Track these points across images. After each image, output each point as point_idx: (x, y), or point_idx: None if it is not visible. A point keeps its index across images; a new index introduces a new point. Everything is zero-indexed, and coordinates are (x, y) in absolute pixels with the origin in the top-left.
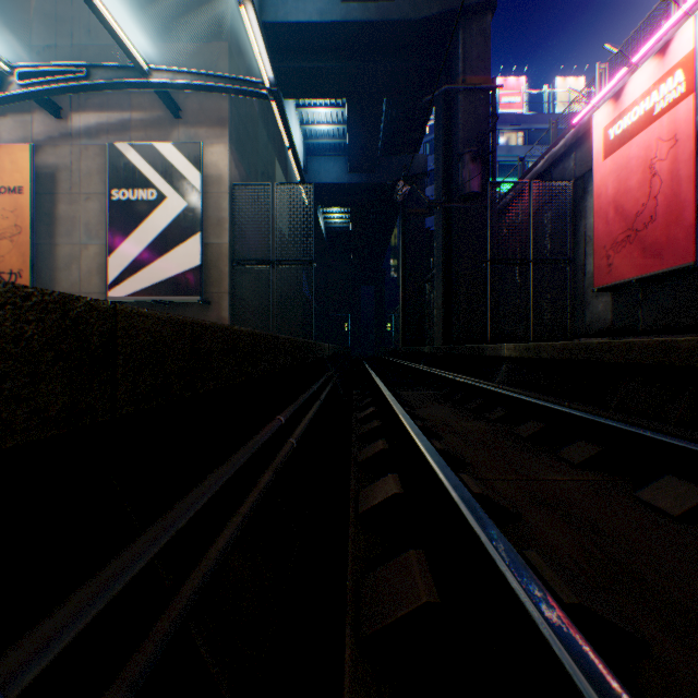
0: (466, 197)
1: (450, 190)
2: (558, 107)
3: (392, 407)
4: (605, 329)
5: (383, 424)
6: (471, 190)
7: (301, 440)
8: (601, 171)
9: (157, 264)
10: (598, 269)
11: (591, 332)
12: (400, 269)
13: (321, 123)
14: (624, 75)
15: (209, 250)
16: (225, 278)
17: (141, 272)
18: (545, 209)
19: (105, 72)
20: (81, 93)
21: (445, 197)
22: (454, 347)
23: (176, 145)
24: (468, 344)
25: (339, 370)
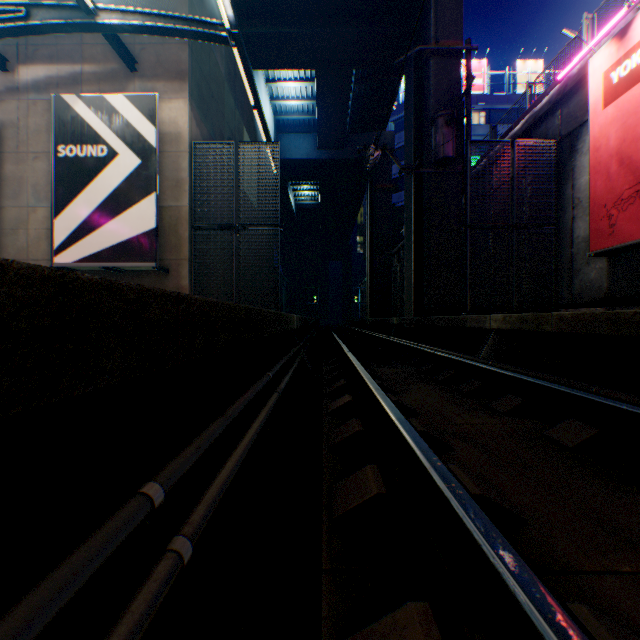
0: (439, 163)
1: (424, 154)
2: (518, 88)
3: (377, 400)
4: (600, 299)
5: (366, 427)
6: (445, 154)
7: (229, 490)
8: (600, 121)
9: (108, 227)
10: (596, 231)
11: (581, 301)
12: (368, 243)
13: (290, 99)
14: (621, 18)
15: (168, 213)
16: (184, 244)
17: (90, 235)
18: (524, 174)
19: (46, 12)
20: (21, 36)
21: (418, 162)
22: (427, 318)
23: (128, 97)
24: (440, 315)
25: (308, 342)
